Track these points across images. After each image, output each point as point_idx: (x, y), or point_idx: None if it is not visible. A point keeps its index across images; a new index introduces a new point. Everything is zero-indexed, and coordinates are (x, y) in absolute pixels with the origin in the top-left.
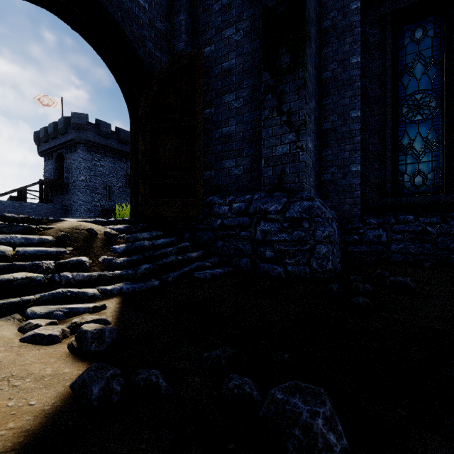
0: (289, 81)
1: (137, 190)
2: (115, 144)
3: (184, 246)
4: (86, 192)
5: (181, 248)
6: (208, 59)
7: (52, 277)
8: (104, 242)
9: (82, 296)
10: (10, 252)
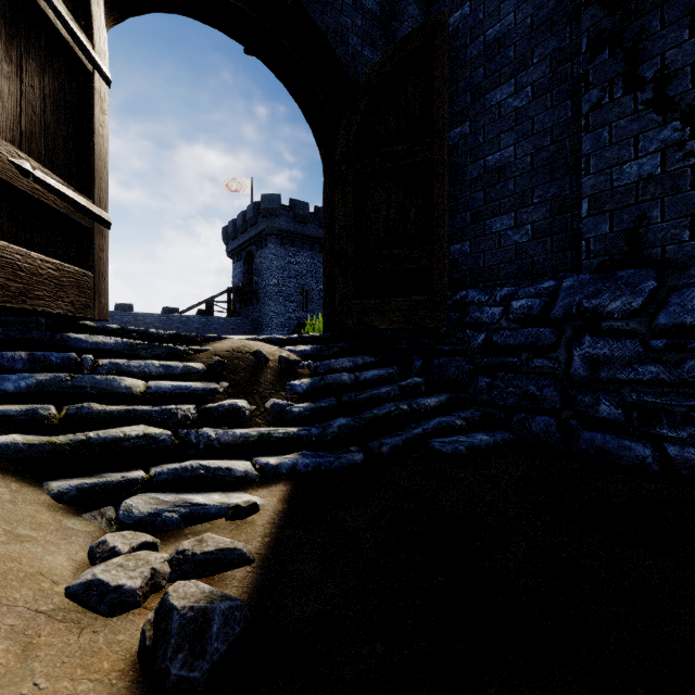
0: (662, 2)
1: (333, 287)
2: (315, 230)
3: (411, 384)
4: (279, 300)
5: (406, 388)
6: (456, 35)
7: (187, 435)
8: (277, 375)
9: (225, 477)
10: (138, 389)
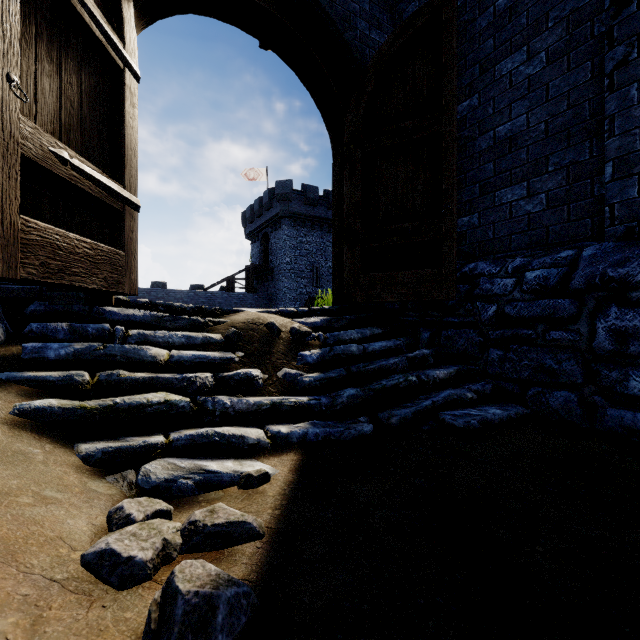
0: None
1: (342, 262)
2: (324, 212)
3: (419, 356)
4: (291, 277)
5: (414, 359)
6: (464, 10)
7: (204, 402)
8: (289, 346)
9: (238, 444)
10: (162, 358)
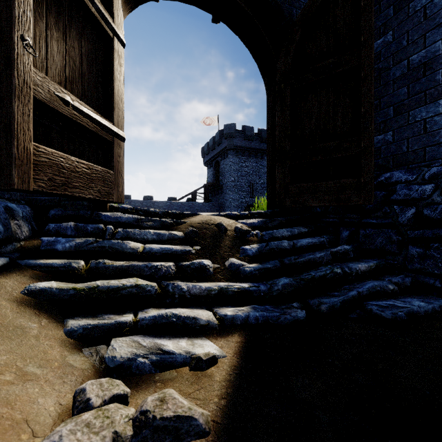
0: None
1: (274, 176)
2: (258, 144)
3: (341, 251)
4: (235, 191)
5: (336, 253)
6: None
7: (166, 286)
8: (233, 241)
9: (192, 325)
10: (138, 250)
